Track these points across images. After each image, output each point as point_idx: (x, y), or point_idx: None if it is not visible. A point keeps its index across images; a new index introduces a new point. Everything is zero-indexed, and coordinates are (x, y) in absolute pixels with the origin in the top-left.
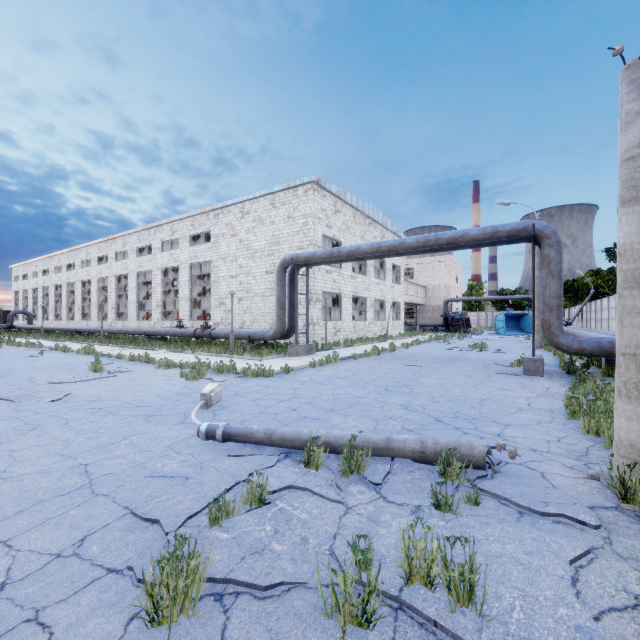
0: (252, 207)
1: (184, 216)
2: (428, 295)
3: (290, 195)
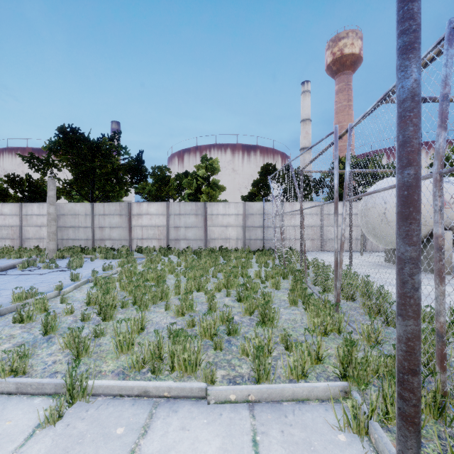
0: None
1: None
2: None
3: None
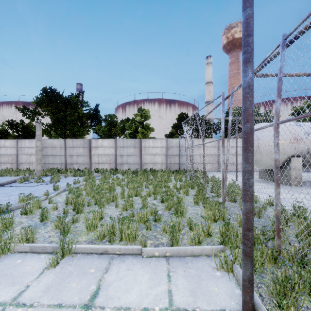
0: None
1: None
2: None
3: None
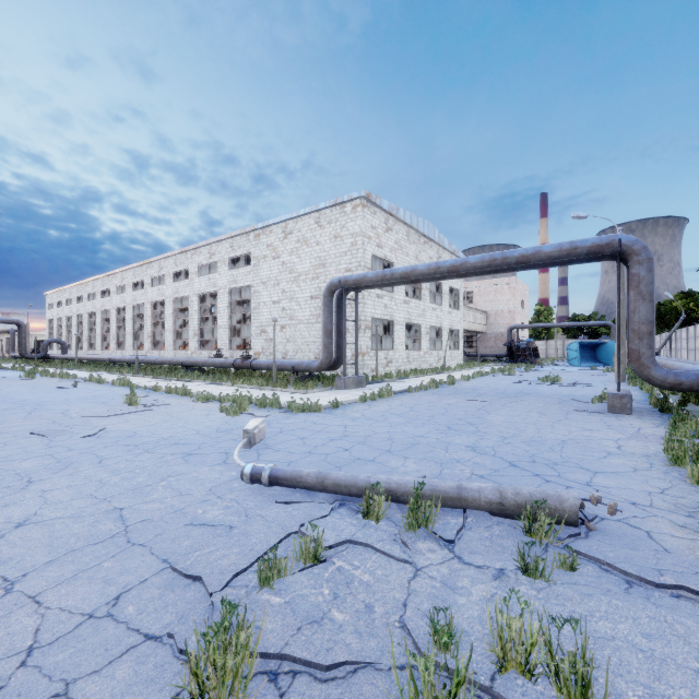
0: (295, 226)
1: (223, 237)
2: (489, 322)
3: (337, 212)
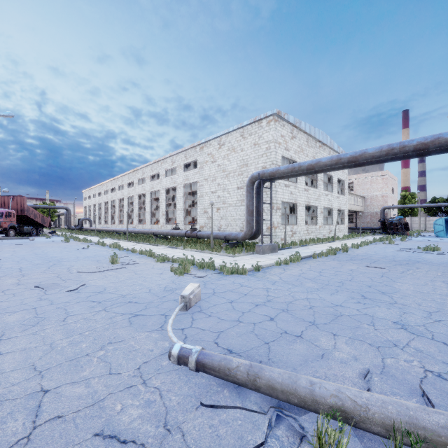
0: (227, 139)
1: (180, 151)
2: (366, 204)
3: (256, 127)
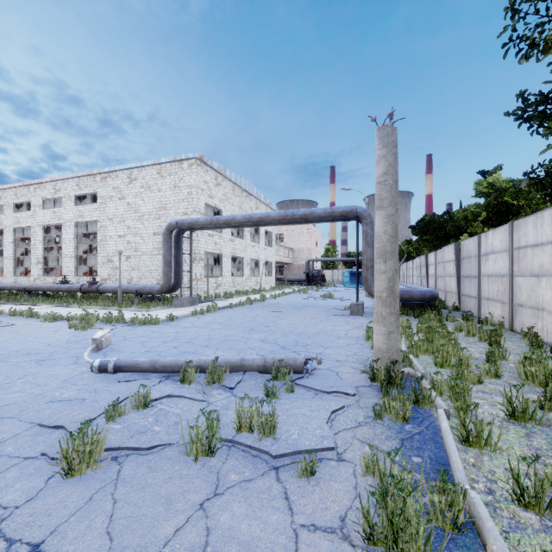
0: (140, 174)
1: (69, 176)
2: (295, 256)
3: (176, 167)
